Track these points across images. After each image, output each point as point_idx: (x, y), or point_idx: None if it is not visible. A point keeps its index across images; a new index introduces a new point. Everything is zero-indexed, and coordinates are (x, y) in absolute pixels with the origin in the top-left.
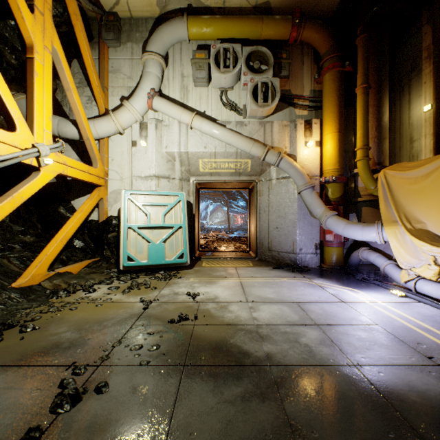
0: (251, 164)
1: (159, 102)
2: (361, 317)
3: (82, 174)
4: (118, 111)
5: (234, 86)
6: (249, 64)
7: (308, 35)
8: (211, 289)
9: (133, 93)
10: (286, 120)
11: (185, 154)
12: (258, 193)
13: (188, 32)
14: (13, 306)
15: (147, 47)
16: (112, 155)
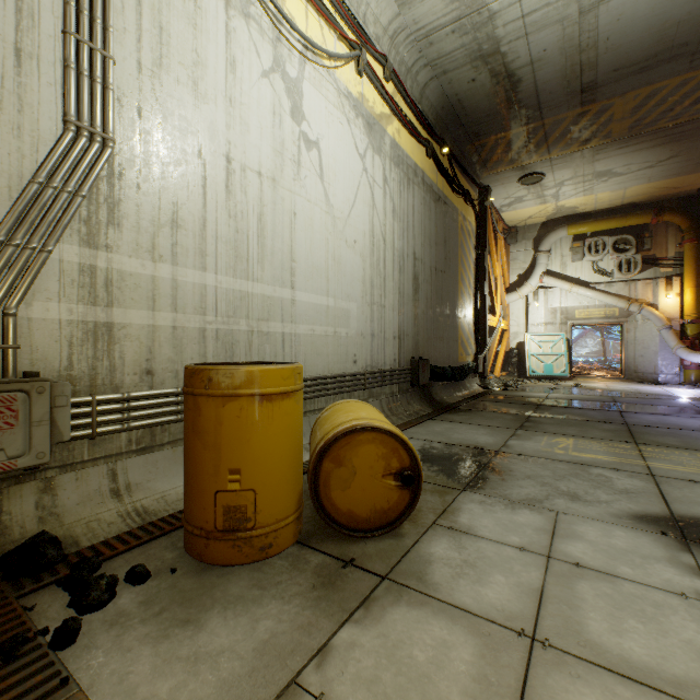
0: (618, 311)
1: (547, 280)
2: (663, 391)
3: (504, 326)
4: (521, 289)
5: (603, 258)
6: (615, 246)
7: (667, 219)
8: (586, 384)
9: (530, 276)
10: (650, 277)
11: (564, 308)
12: (625, 331)
13: (567, 234)
14: (502, 381)
15: (539, 248)
16: (511, 311)
